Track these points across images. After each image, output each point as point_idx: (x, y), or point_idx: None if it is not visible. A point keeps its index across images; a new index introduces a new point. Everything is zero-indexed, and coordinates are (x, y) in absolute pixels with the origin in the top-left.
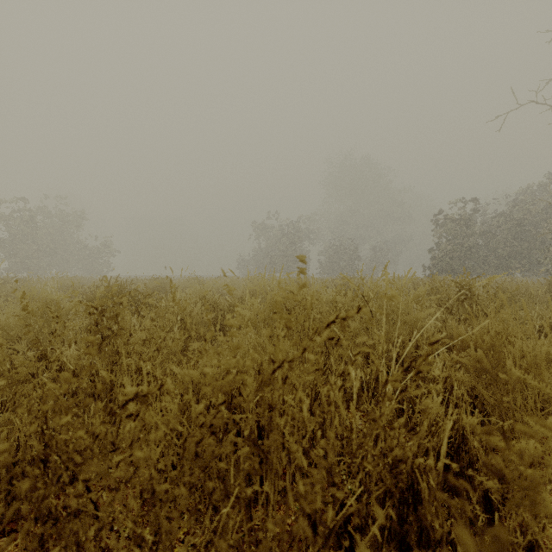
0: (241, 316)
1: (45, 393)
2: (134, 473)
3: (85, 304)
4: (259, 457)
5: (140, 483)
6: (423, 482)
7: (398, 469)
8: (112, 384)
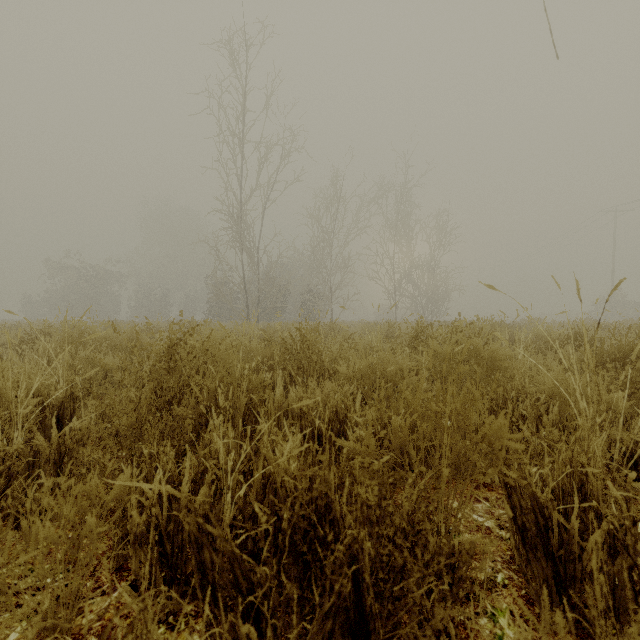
0: None
1: None
2: None
3: None
4: None
5: None
6: None
7: None
8: None
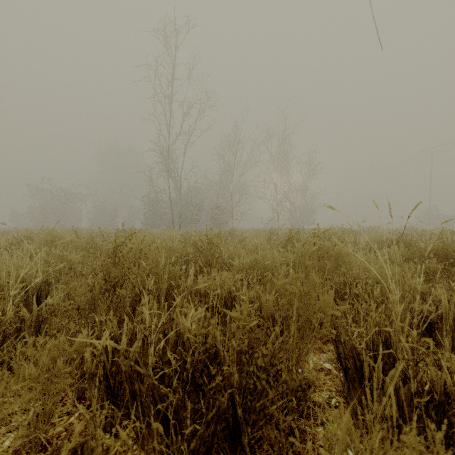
0: None
1: None
2: None
3: None
4: None
5: None
6: None
7: None
8: None
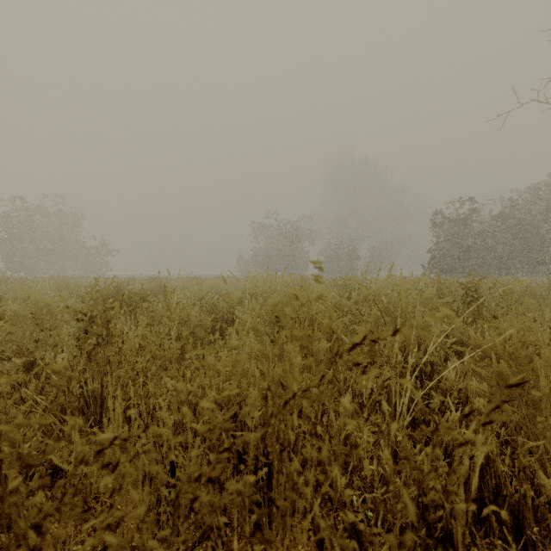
0: (242, 320)
1: (29, 407)
2: (115, 528)
3: (73, 309)
4: (262, 479)
5: (119, 550)
6: (456, 522)
7: (433, 517)
8: (103, 396)
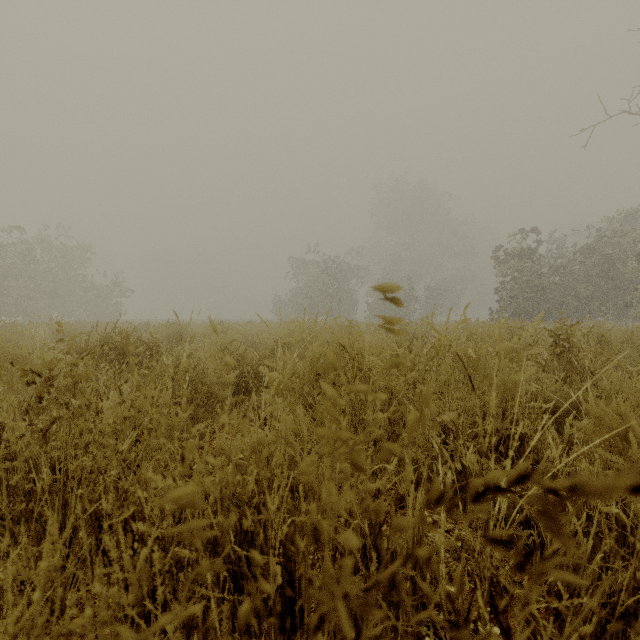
0: (269, 380)
1: None
2: None
3: (22, 368)
4: (292, 624)
5: None
6: None
7: None
8: (66, 491)
